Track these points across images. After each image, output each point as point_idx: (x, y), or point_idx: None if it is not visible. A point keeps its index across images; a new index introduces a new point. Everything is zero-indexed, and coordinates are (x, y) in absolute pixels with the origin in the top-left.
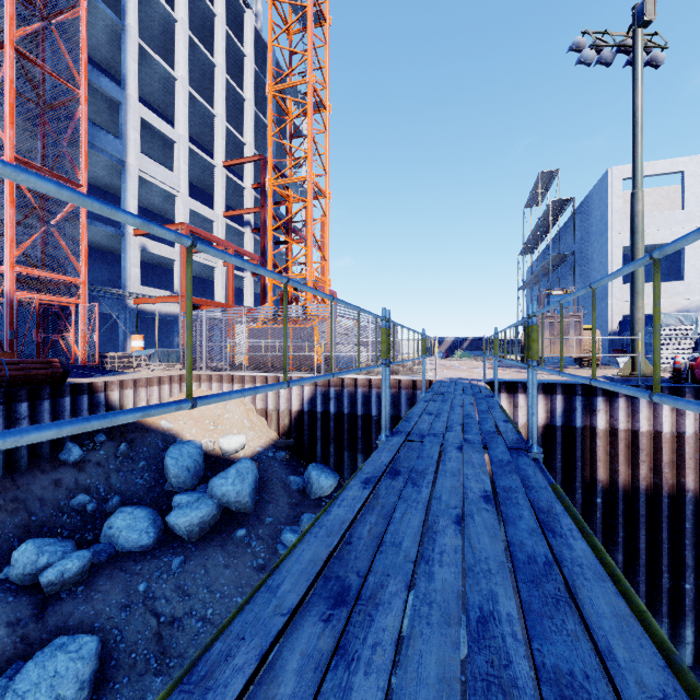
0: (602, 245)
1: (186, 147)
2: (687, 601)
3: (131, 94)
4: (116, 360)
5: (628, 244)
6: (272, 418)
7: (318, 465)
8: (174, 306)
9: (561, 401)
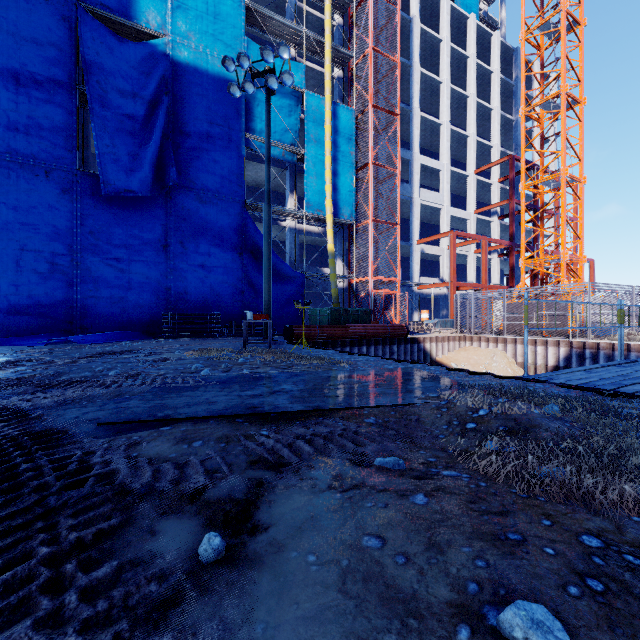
0: None
1: (448, 171)
2: None
3: (415, 152)
4: (415, 326)
5: None
6: (530, 370)
7: None
8: (440, 289)
9: None
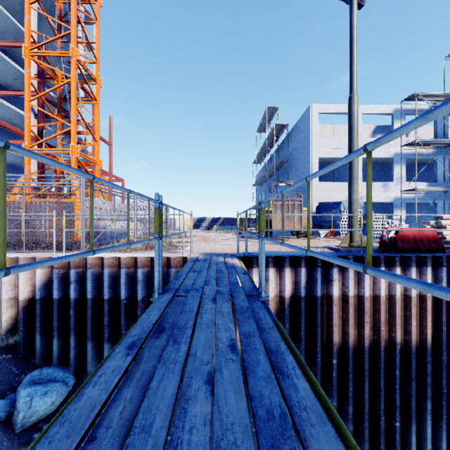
0: (306, 156)
1: None
2: (397, 436)
3: None
4: None
5: (321, 156)
6: None
7: (44, 371)
8: None
9: (305, 273)
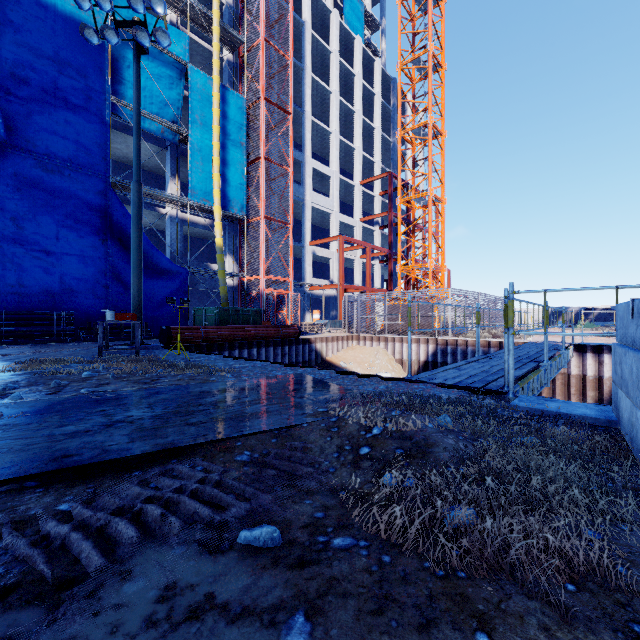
0: None
1: (337, 178)
2: None
3: (308, 155)
4: (307, 326)
5: None
6: (406, 365)
7: None
8: (330, 290)
9: None
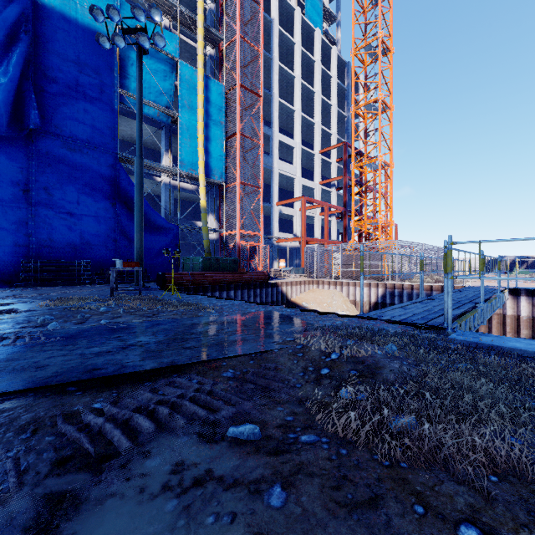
0: None
1: (300, 148)
2: None
3: (275, 130)
4: (275, 272)
5: None
6: (359, 305)
7: None
8: (294, 242)
9: None
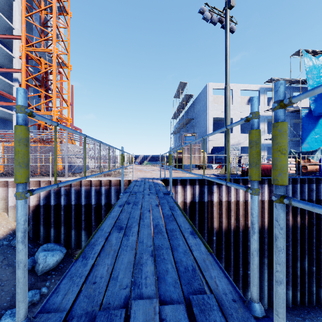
0: (205, 116)
1: None
2: (249, 279)
3: None
4: None
5: (214, 116)
6: (13, 212)
7: (49, 245)
8: None
9: (198, 189)
